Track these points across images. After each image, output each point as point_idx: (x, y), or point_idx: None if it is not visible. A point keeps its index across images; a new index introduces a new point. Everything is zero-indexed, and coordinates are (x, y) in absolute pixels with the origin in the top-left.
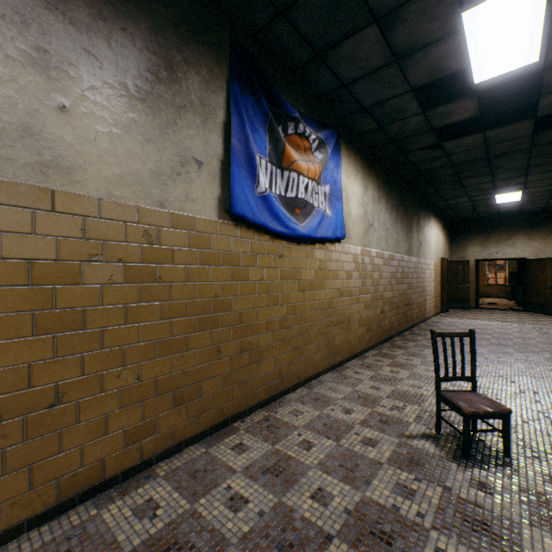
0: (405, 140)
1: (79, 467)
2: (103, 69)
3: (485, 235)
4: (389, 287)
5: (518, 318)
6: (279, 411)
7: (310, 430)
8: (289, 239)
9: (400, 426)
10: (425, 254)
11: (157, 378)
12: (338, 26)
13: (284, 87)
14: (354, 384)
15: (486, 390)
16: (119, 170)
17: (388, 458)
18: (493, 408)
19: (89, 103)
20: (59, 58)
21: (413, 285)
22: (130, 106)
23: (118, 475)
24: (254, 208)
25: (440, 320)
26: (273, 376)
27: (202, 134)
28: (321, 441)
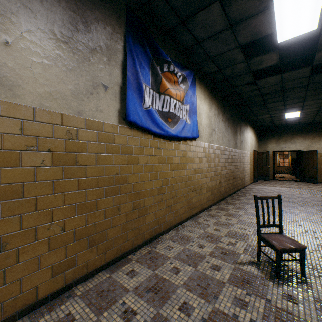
0: (234, 78)
1: (19, 293)
2: (36, 19)
3: (278, 137)
4: (224, 167)
5: (298, 185)
6: (157, 247)
7: (178, 260)
8: (164, 137)
9: (234, 256)
10: (244, 148)
11: (76, 229)
12: (195, 2)
13: (161, 42)
14: (204, 228)
15: (284, 231)
16: (48, 88)
17: (228, 279)
18: (295, 245)
19: (26, 41)
20: (3, 8)
21: (238, 166)
22: (57, 46)
23: (48, 296)
24: (142, 117)
25: (253, 187)
26: (154, 224)
27: (107, 68)
28: (185, 267)
